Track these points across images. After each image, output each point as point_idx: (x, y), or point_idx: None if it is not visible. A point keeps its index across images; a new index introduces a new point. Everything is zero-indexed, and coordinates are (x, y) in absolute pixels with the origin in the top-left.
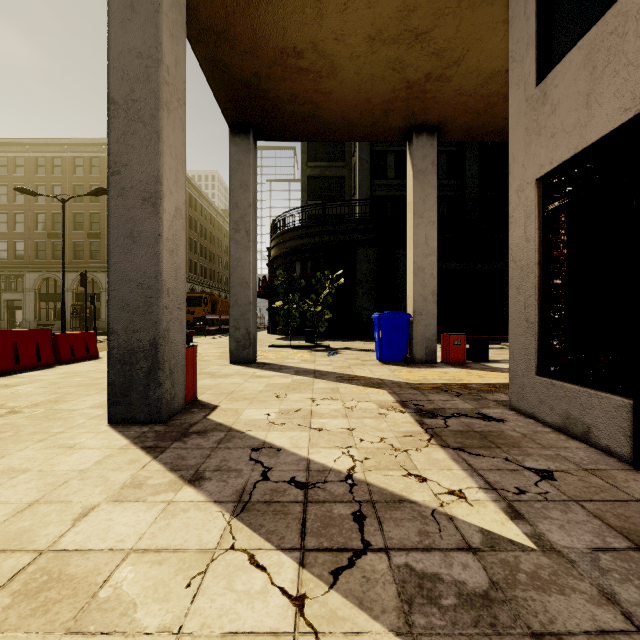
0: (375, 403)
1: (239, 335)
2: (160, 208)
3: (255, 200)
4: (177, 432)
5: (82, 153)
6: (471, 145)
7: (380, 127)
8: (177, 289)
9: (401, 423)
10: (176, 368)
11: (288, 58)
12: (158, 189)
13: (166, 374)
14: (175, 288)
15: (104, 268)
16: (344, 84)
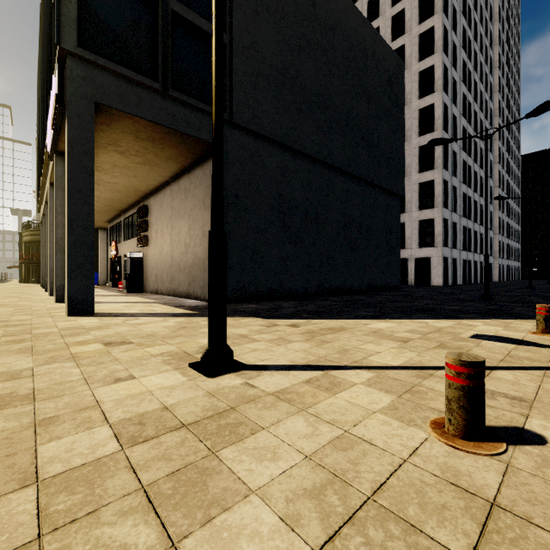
0: None
1: None
2: None
3: None
4: None
5: None
6: None
7: None
8: None
9: None
10: None
11: None
12: None
13: None
14: None
15: None
16: None
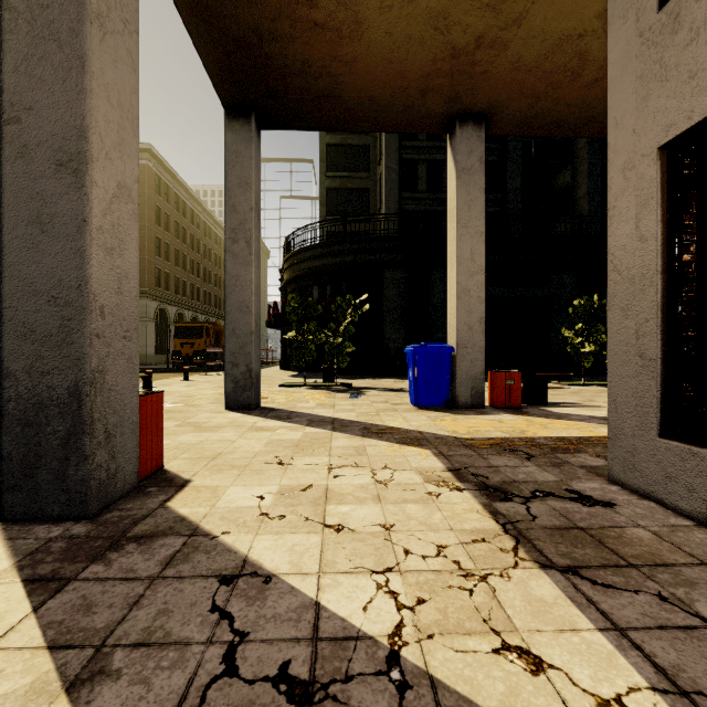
0: (418, 473)
1: (237, 373)
2: (85, 178)
3: (258, 203)
4: (105, 539)
5: None
6: (513, 154)
7: (415, 113)
8: (122, 308)
9: (463, 512)
10: (120, 428)
11: (298, 6)
12: (82, 148)
13: (98, 440)
14: (117, 306)
15: None
16: (371, 49)
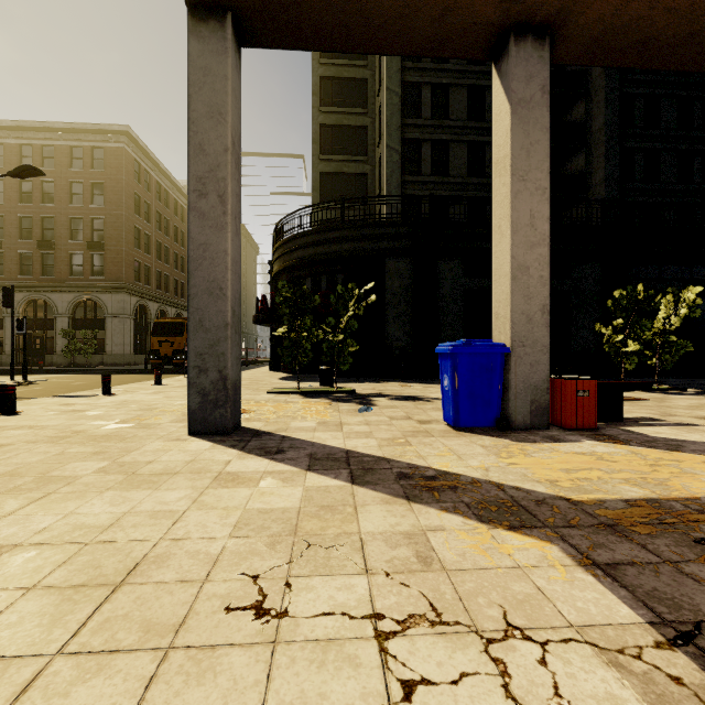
0: (609, 662)
1: (206, 382)
2: None
3: (237, 146)
4: None
5: (31, 140)
6: None
7: (456, 21)
8: None
9: None
10: None
11: None
12: None
13: None
14: None
15: (60, 287)
16: None
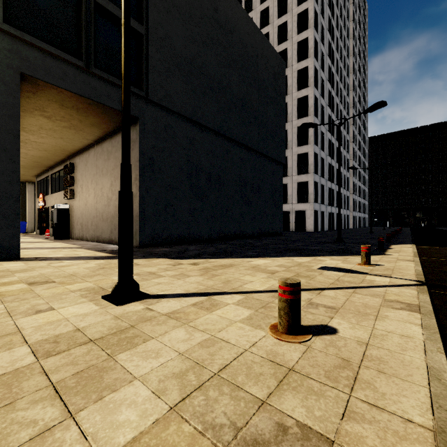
0: None
1: None
2: None
3: None
4: None
5: None
6: None
7: None
8: None
9: None
10: None
11: None
12: None
13: None
14: None
15: None
16: None
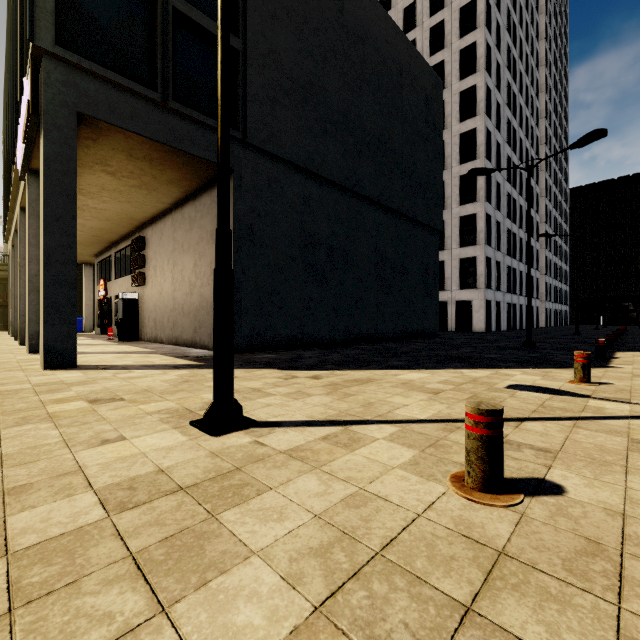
0: None
1: None
2: None
3: None
4: None
5: None
6: None
7: None
8: None
9: None
10: None
11: None
12: None
13: None
14: None
15: None
16: None
